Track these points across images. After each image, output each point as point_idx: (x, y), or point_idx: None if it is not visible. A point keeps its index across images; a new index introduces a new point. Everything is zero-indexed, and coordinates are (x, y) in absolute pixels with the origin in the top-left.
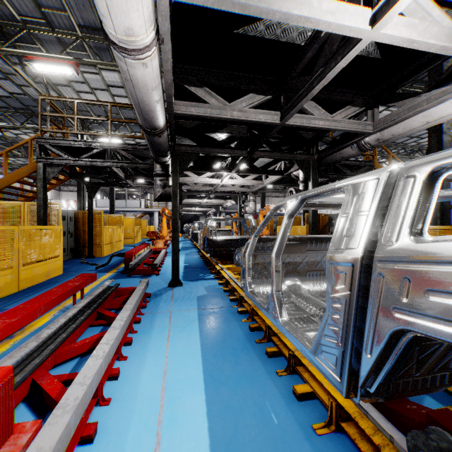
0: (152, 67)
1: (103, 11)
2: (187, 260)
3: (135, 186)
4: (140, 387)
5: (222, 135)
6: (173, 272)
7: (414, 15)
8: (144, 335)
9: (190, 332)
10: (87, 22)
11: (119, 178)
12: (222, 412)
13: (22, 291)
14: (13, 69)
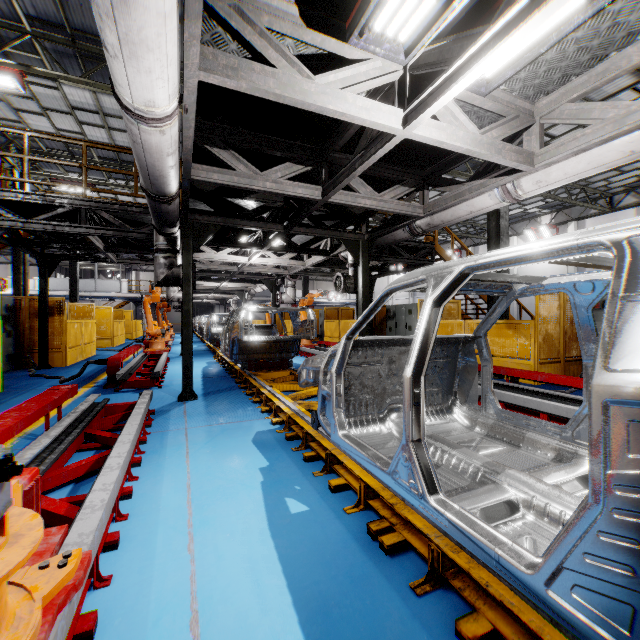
0: (170, 134)
1: (121, 81)
2: (200, 368)
3: (120, 261)
4: (162, 501)
5: (250, 201)
6: (185, 381)
7: (444, 117)
8: (155, 454)
9: (214, 448)
10: (44, 14)
11: (95, 250)
12: (256, 510)
13: None
14: None
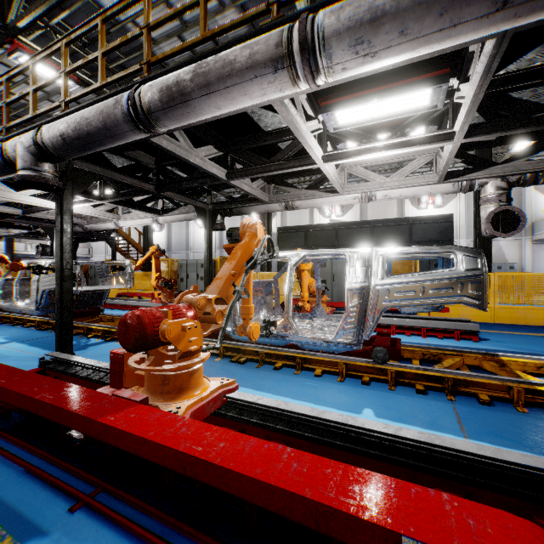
0: None
1: None
2: None
3: None
4: None
5: None
6: None
7: None
8: None
9: None
10: None
11: None
12: None
13: None
14: None
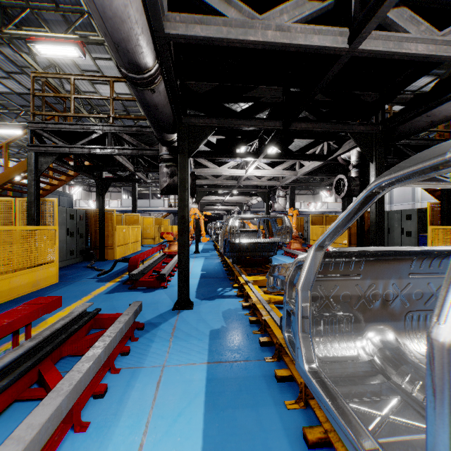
0: None
1: None
2: (205, 267)
3: (149, 181)
4: None
5: (246, 105)
6: (180, 289)
7: None
8: (96, 439)
9: (184, 440)
10: None
11: (127, 170)
12: None
13: None
14: (20, 56)
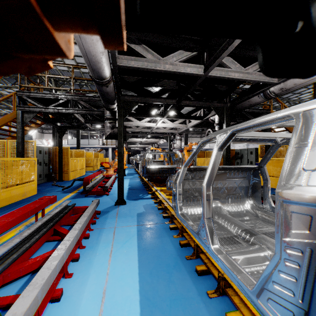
0: None
1: None
2: (131, 183)
3: (93, 128)
4: (79, 310)
5: (156, 88)
6: (119, 193)
7: None
8: (90, 250)
9: (129, 248)
10: None
11: (80, 122)
12: None
13: (1, 208)
14: None
